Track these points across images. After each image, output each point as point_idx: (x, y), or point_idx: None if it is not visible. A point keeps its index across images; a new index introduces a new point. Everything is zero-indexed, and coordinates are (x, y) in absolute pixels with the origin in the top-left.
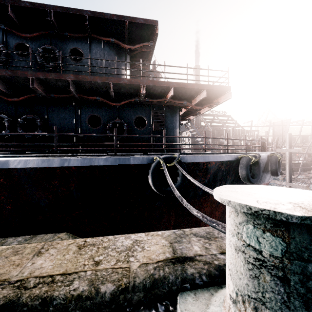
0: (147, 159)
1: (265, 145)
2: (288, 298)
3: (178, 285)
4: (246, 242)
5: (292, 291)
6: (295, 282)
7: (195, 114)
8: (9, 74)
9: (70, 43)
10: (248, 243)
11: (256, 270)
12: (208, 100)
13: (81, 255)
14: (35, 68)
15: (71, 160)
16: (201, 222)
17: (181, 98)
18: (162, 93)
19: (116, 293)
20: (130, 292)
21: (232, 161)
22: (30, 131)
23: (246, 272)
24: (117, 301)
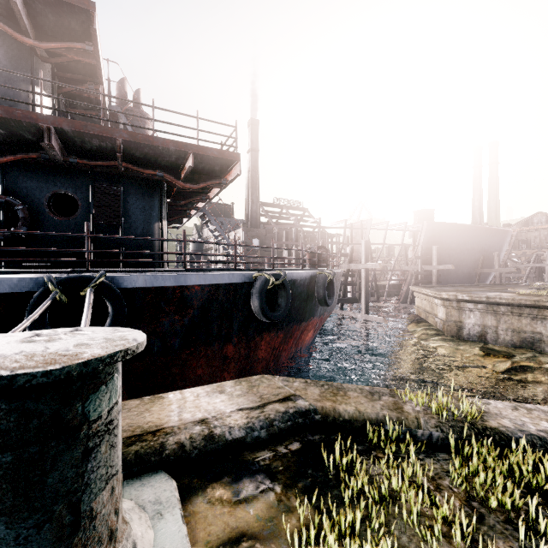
0: (34, 281)
1: (320, 257)
2: None
3: None
4: None
5: None
6: None
7: (199, 199)
8: None
9: None
10: None
11: None
12: (212, 174)
13: None
14: None
15: None
16: None
17: (156, 165)
18: (107, 150)
19: None
20: None
21: (239, 284)
22: None
23: None
24: None
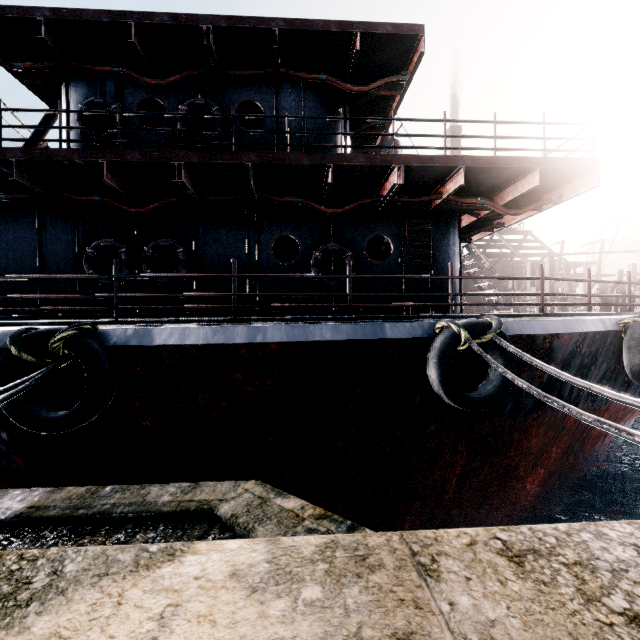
0: (421, 327)
1: None
2: None
3: None
4: None
5: None
6: None
7: (490, 228)
8: (138, 159)
9: (238, 90)
10: None
11: None
12: (531, 194)
13: (550, 587)
14: (174, 147)
15: (267, 329)
16: (518, 469)
17: (469, 193)
18: (432, 183)
19: None
20: None
21: (605, 333)
22: (164, 271)
23: None
24: None
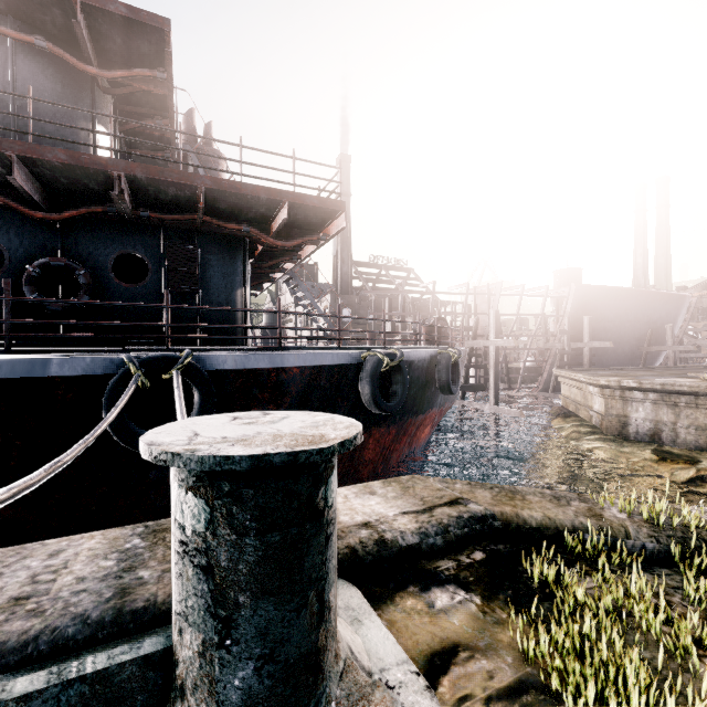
0: (108, 362)
1: (440, 332)
2: None
3: None
4: None
5: None
6: None
7: (289, 259)
8: None
9: None
10: None
11: None
12: (308, 228)
13: None
14: None
15: None
16: None
17: (241, 218)
18: (184, 200)
19: None
20: None
21: (345, 366)
22: None
23: None
24: None
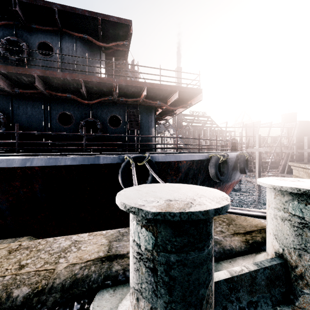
0: (118, 158)
1: (236, 145)
2: (156, 286)
3: (99, 283)
4: (133, 238)
5: (159, 280)
6: (161, 272)
7: (171, 115)
8: None
9: (38, 36)
10: (134, 238)
11: (138, 263)
12: (182, 101)
13: (7, 260)
14: None
15: (34, 159)
16: None
17: (155, 98)
18: (136, 93)
19: (30, 296)
20: (46, 293)
21: (202, 160)
22: None
23: (133, 266)
24: (29, 304)
